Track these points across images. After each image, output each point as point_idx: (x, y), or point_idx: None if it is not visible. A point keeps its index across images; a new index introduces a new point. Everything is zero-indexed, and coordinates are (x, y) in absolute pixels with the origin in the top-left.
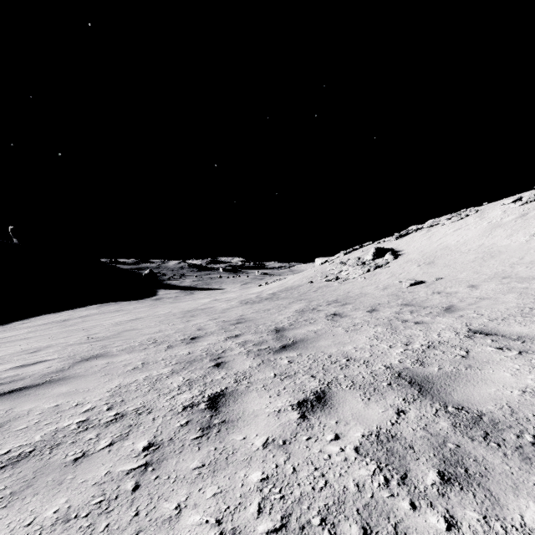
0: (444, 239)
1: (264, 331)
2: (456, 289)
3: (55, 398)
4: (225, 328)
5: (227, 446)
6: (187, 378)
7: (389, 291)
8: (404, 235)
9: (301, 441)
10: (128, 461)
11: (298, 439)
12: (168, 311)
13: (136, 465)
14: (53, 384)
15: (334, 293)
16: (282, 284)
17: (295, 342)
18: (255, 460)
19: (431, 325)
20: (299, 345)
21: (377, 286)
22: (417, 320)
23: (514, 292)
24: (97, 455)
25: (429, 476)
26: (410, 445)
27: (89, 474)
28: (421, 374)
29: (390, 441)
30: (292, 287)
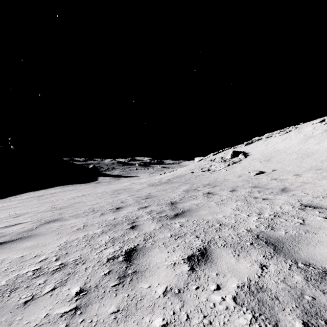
0: (276, 145)
1: (163, 204)
2: (286, 177)
3: (22, 250)
4: (138, 201)
5: (137, 293)
6: (112, 236)
7: (243, 178)
8: (250, 143)
9: (191, 290)
10: (63, 305)
11: (189, 288)
12: (103, 190)
13: (69, 308)
14: (23, 240)
15: (207, 179)
16: (174, 173)
17: (184, 211)
18: (157, 306)
19: (274, 201)
20: (187, 214)
21: (234, 175)
22: (264, 197)
23: (326, 179)
24: (42, 298)
25: None
26: (276, 296)
27: (33, 316)
28: (273, 236)
29: (259, 292)
30: (181, 176)
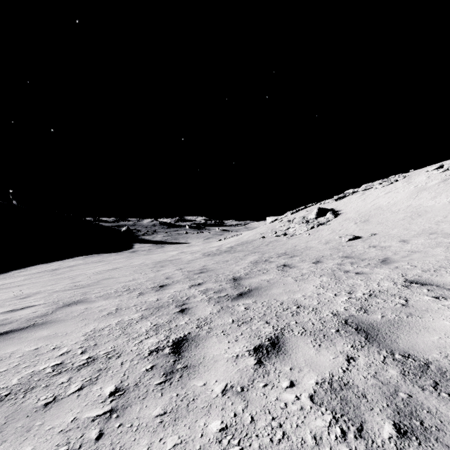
0: (377, 201)
1: (223, 280)
2: (389, 243)
3: (36, 341)
4: (189, 277)
5: (188, 392)
6: (155, 323)
7: (331, 245)
8: (342, 197)
9: (258, 388)
10: (94, 407)
11: (255, 385)
12: (142, 262)
13: (102, 411)
14: (36, 328)
15: (283, 247)
16: (238, 239)
17: (250, 290)
18: (214, 407)
19: (371, 275)
20: (254, 293)
21: (320, 240)
22: (357, 271)
23: (441, 247)
24: (66, 399)
25: (385, 429)
26: (363, 393)
27: (57, 420)
28: (366, 321)
29: (343, 389)
30: (247, 242)
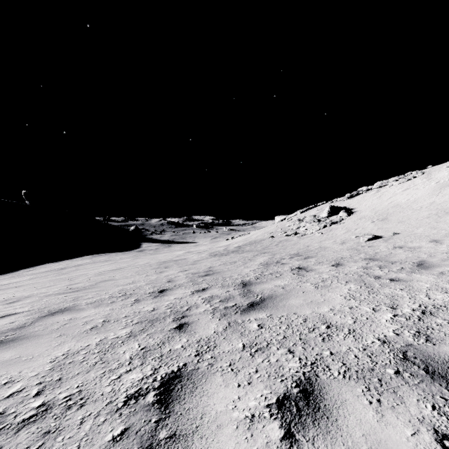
0: (394, 198)
1: (231, 285)
2: (418, 244)
3: None
4: (193, 280)
5: None
6: (143, 345)
7: (348, 245)
8: (355, 195)
9: None
10: None
11: None
12: (146, 262)
13: None
14: (1, 347)
15: (295, 247)
16: (246, 238)
17: (263, 299)
18: None
19: (412, 283)
20: (268, 303)
21: (335, 240)
22: (391, 277)
23: None
24: None
25: None
26: None
27: None
28: (436, 356)
29: None
30: (256, 241)
